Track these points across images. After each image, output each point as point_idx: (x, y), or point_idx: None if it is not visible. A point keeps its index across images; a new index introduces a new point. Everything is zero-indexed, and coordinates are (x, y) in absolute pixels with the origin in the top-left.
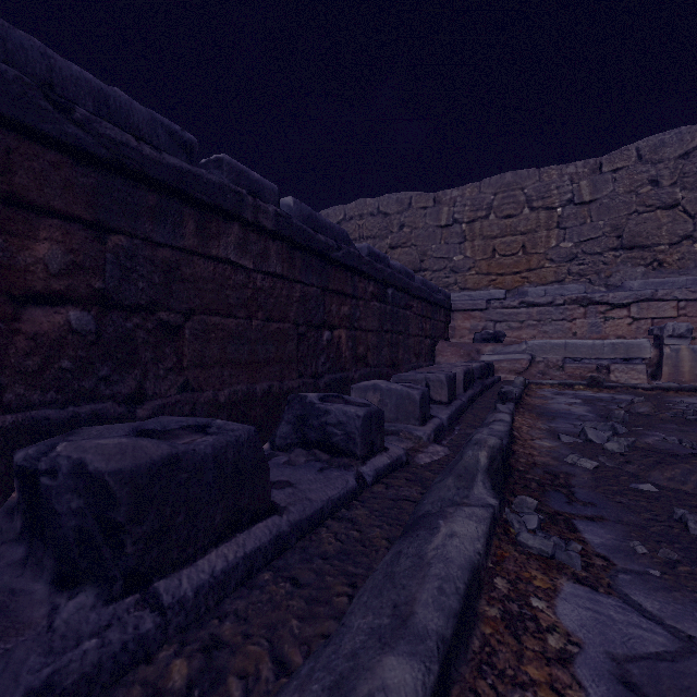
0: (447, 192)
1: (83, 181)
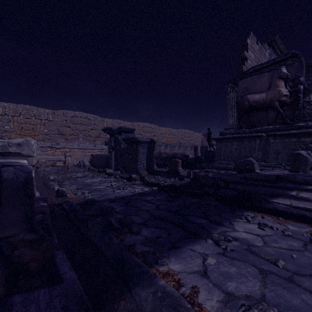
0: (2, 103)
1: None
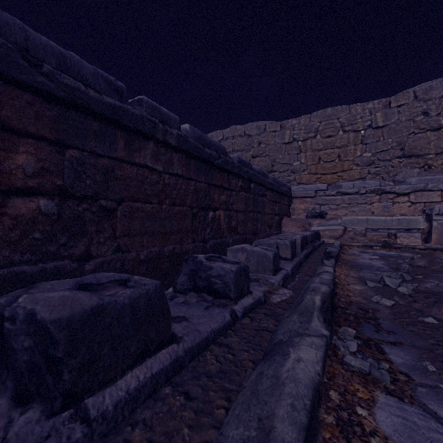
0: (289, 121)
1: (49, 113)
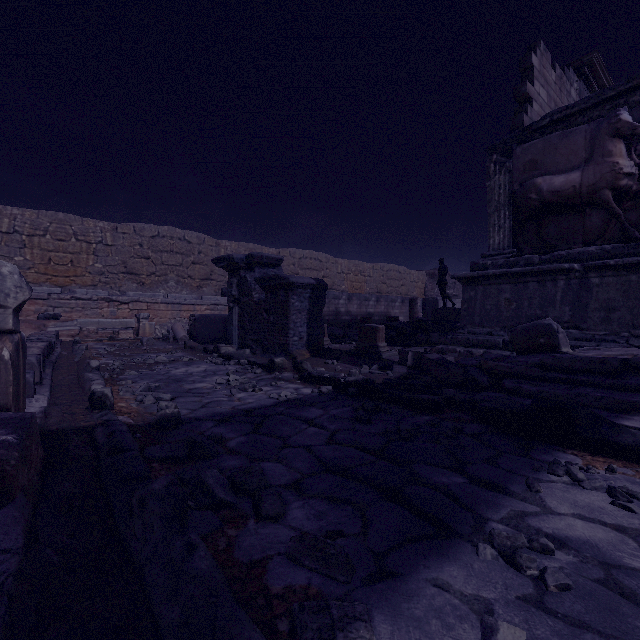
0: (8, 208)
1: None
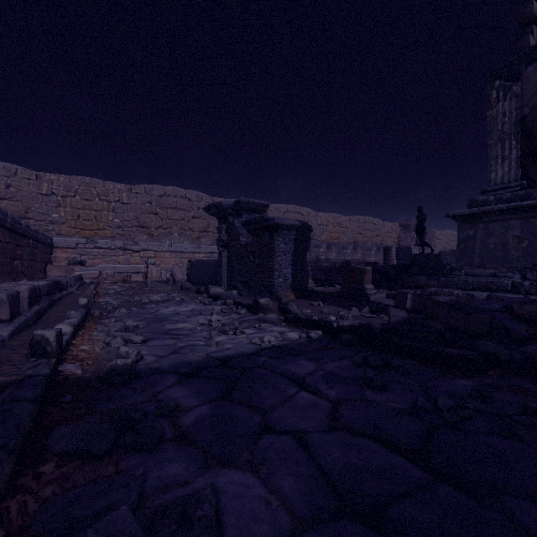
0: (47, 174)
1: None
